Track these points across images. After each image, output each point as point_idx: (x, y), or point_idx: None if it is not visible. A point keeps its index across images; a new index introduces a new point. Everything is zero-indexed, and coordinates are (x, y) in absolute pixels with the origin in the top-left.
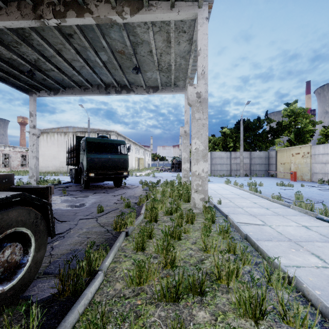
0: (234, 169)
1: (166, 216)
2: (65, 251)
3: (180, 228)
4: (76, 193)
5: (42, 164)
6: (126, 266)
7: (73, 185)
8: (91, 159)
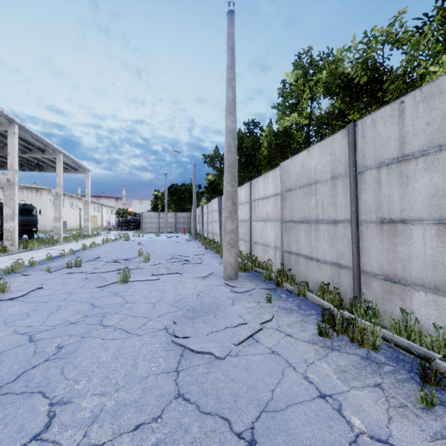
0: (162, 227)
1: None
2: None
3: None
4: None
5: None
6: None
7: None
8: None
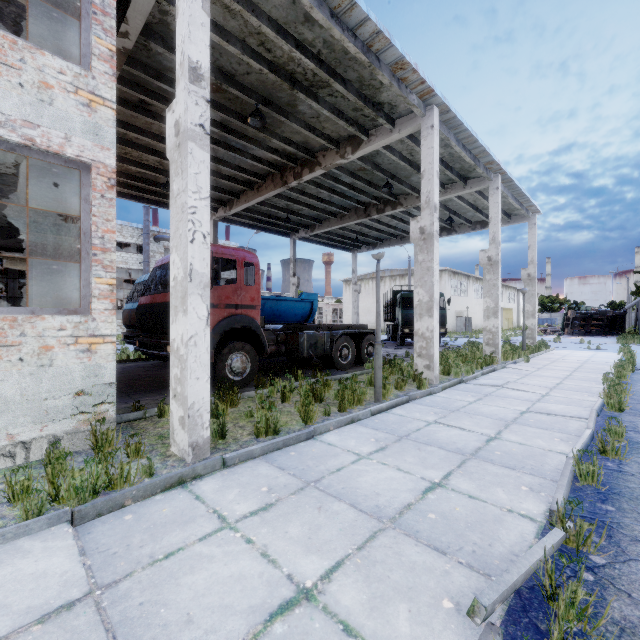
0: None
1: None
2: None
3: None
4: (392, 347)
5: None
6: None
7: (390, 342)
8: (406, 315)
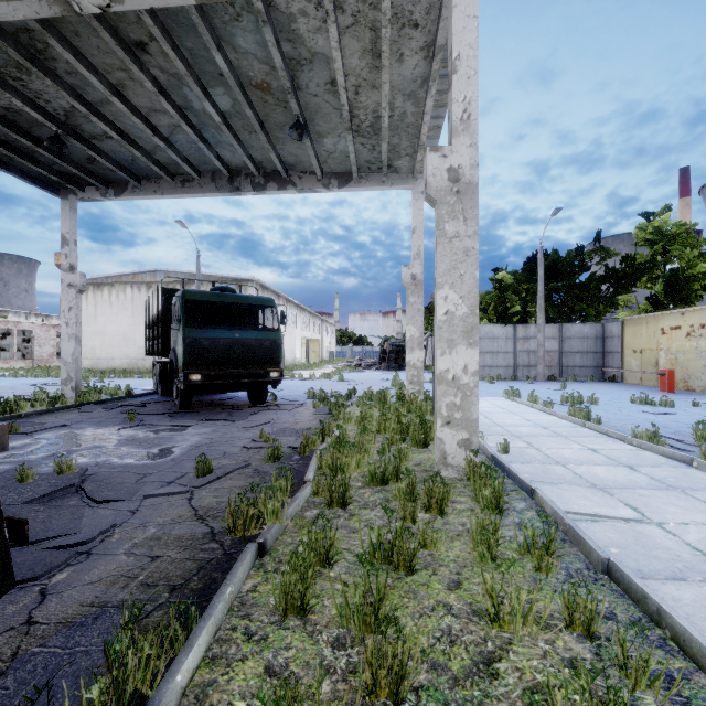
0: (522, 364)
1: (370, 489)
2: (74, 608)
3: (410, 528)
4: (160, 419)
5: (101, 352)
6: (246, 680)
7: (159, 400)
8: (195, 340)
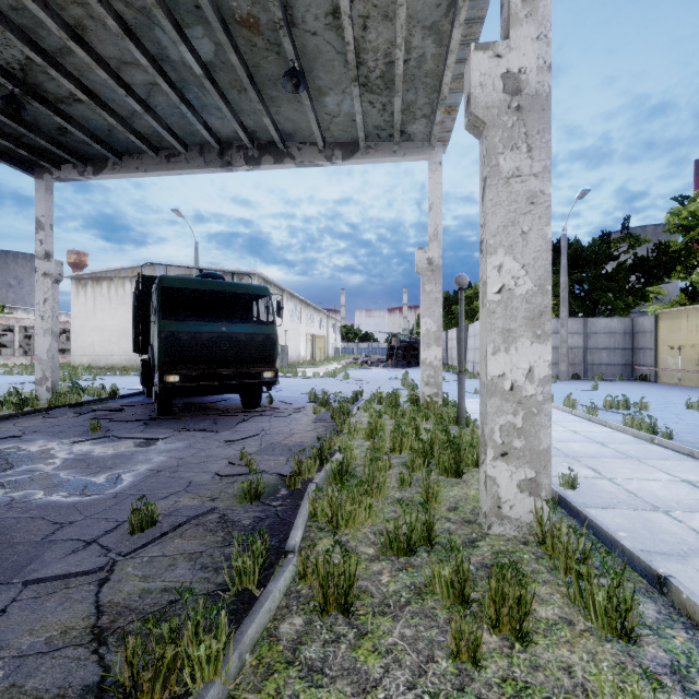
0: None
1: (389, 562)
2: None
3: (472, 682)
4: (132, 428)
5: (100, 349)
6: None
7: (142, 402)
8: (172, 334)
